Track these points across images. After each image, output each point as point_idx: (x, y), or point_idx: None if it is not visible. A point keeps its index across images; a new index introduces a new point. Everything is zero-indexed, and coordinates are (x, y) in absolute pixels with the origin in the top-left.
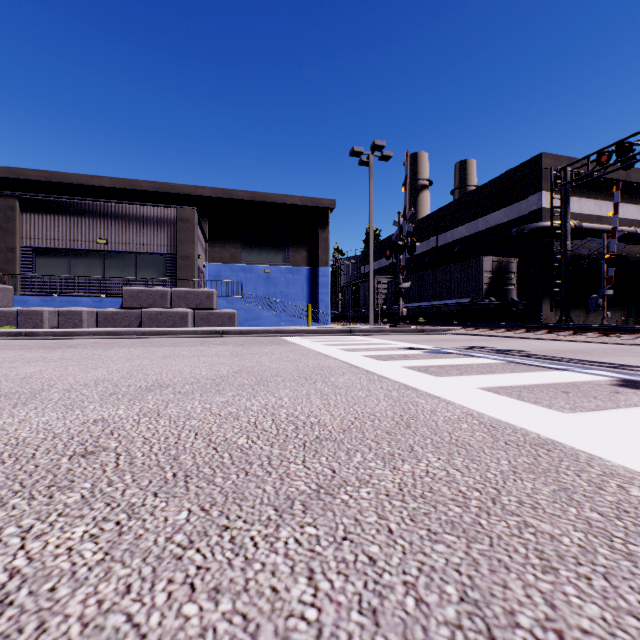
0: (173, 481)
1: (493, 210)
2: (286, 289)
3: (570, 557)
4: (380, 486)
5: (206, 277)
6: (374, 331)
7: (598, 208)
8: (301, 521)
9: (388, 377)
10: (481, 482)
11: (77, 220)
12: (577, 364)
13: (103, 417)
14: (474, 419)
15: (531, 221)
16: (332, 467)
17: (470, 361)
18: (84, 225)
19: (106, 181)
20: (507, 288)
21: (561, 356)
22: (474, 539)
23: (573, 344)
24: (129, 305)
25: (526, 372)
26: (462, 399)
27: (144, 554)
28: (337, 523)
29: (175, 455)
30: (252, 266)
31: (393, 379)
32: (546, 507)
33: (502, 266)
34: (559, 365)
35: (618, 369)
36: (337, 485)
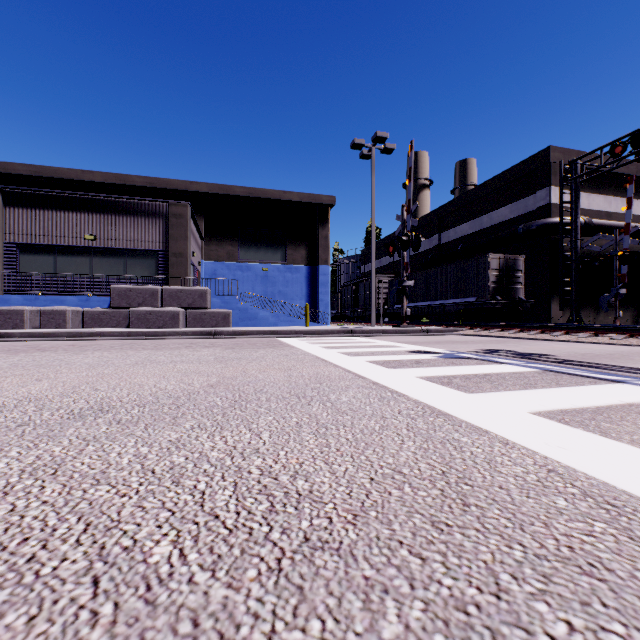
0: None
1: (498, 206)
2: (284, 288)
3: None
4: None
5: (202, 276)
6: (376, 332)
7: (608, 204)
8: None
9: (405, 394)
10: None
11: (64, 215)
12: (629, 373)
13: None
14: (567, 483)
15: (538, 217)
16: None
17: (497, 369)
18: (71, 220)
19: (98, 176)
20: (514, 287)
21: (599, 362)
22: None
23: (599, 347)
24: (117, 304)
25: (577, 386)
26: (522, 435)
27: None
28: None
29: None
30: (249, 264)
31: (412, 397)
32: None
33: (509, 264)
34: (609, 375)
35: None
36: None
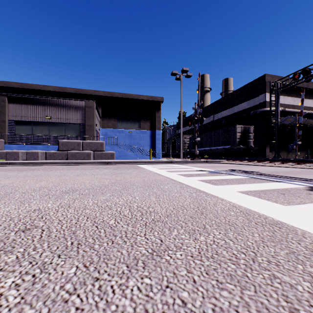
0: (70, 247)
1: (241, 102)
2: (139, 141)
3: (304, 300)
4: (188, 250)
5: (100, 135)
6: (183, 162)
7: (293, 101)
8: (142, 274)
9: (190, 185)
10: (245, 248)
11: (36, 107)
12: (286, 179)
13: (39, 208)
14: (237, 209)
15: (260, 107)
16: (160, 238)
17: (232, 177)
18: (39, 109)
19: (51, 88)
20: (248, 140)
21: (277, 174)
22: (245, 287)
23: (282, 168)
24: (61, 149)
25: (261, 183)
26: (229, 198)
27: (45, 298)
28: (163, 276)
29: (74, 231)
30: (123, 130)
31: (193, 187)
32: (284, 264)
33: (246, 130)
34: (277, 179)
35: (307, 181)
36: (163, 250)
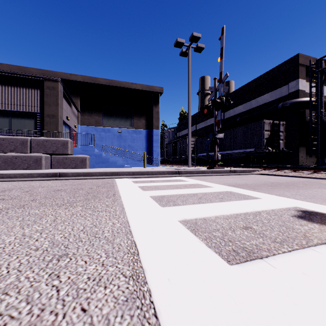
0: None
1: (262, 94)
2: (132, 143)
3: None
4: None
5: (78, 134)
6: (197, 172)
7: None
8: None
9: None
10: None
11: None
12: None
13: None
14: None
15: (290, 99)
16: None
17: None
18: None
19: (5, 67)
20: (278, 141)
21: None
22: None
23: None
24: None
25: None
26: None
27: None
28: None
29: None
30: (110, 128)
31: None
32: None
33: (275, 127)
34: None
35: None
36: None
